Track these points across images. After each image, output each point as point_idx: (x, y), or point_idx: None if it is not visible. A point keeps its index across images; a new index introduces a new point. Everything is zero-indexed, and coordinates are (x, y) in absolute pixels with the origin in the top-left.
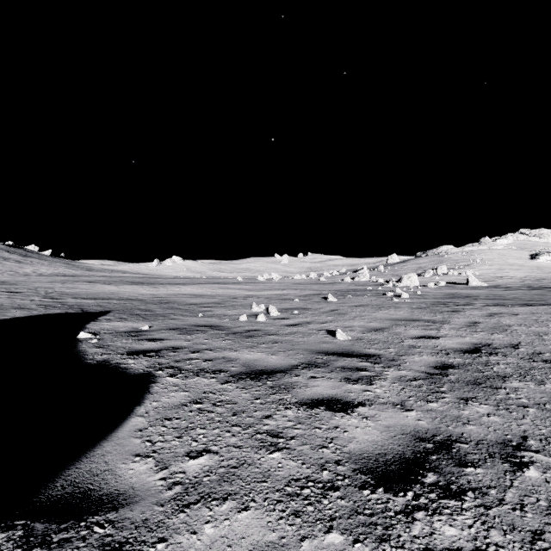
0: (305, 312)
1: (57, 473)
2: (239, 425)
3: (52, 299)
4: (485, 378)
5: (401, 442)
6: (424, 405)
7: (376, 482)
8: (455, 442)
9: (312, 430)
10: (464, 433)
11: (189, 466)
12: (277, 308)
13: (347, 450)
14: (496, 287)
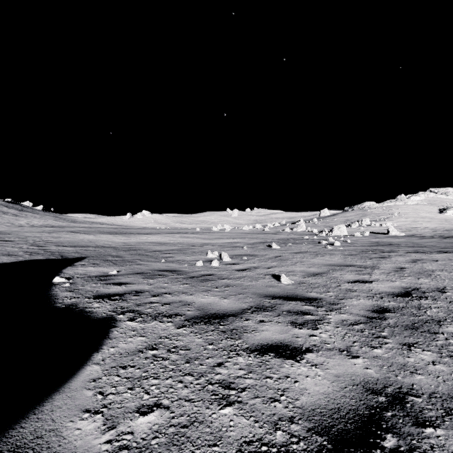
0: (252, 258)
1: None
2: (192, 374)
3: (37, 246)
4: (422, 322)
5: (353, 395)
6: (369, 352)
7: (333, 446)
8: (408, 396)
9: (264, 379)
10: (414, 384)
11: (138, 424)
12: (229, 255)
13: (299, 404)
14: (412, 237)
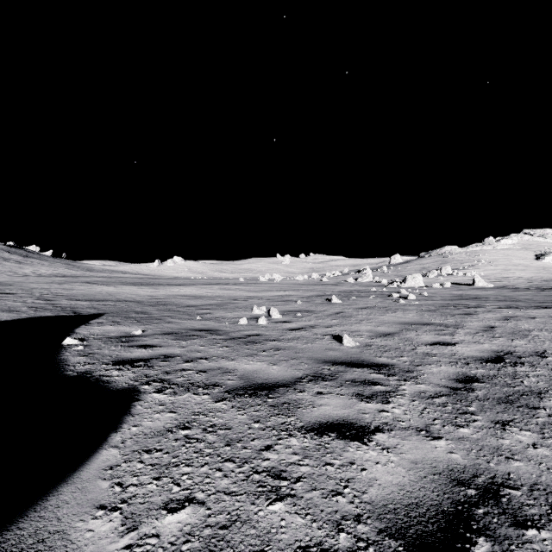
0: (308, 314)
1: None
2: (233, 460)
3: (45, 300)
4: (518, 394)
5: (435, 487)
6: (454, 432)
7: None
8: (503, 487)
9: (323, 467)
10: (511, 473)
11: (166, 524)
12: (279, 310)
13: (368, 499)
14: (503, 288)
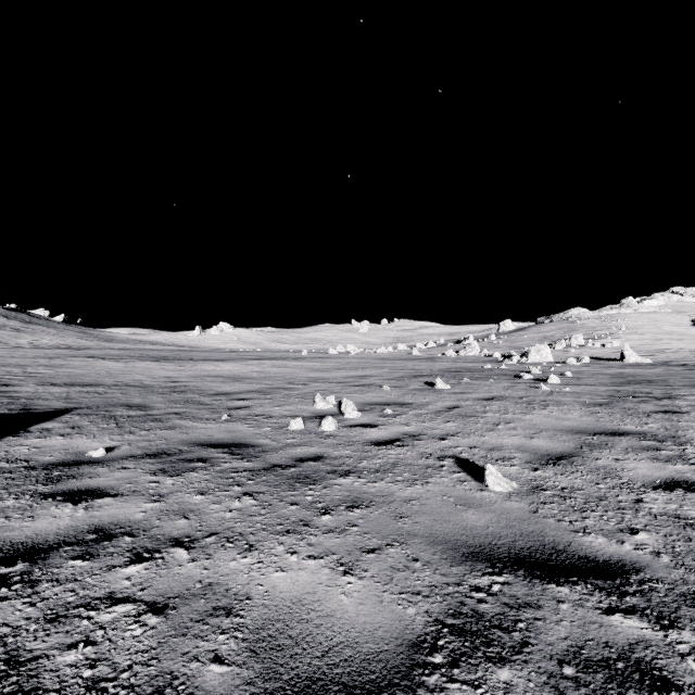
0: (403, 410)
1: None
2: None
3: None
4: None
5: None
6: None
7: None
8: None
9: None
10: None
11: None
12: (356, 403)
13: None
14: (668, 365)
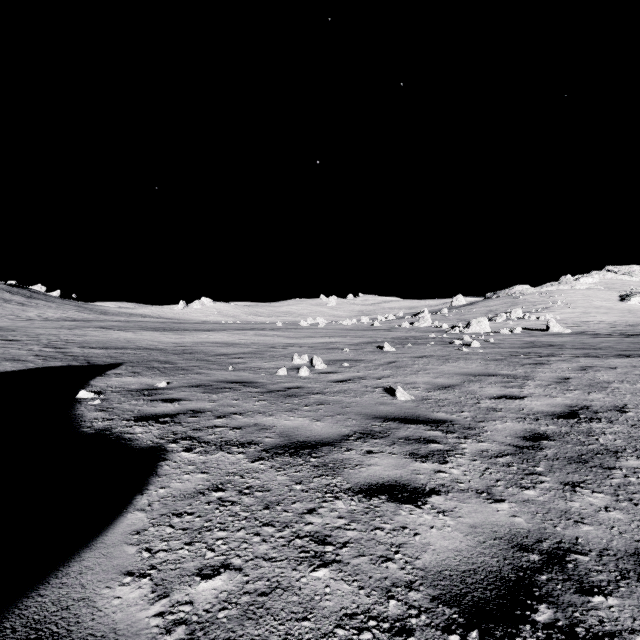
0: (356, 364)
1: (10, 605)
2: (272, 524)
3: (54, 348)
4: (592, 453)
5: (494, 552)
6: (518, 494)
7: (466, 620)
8: (570, 553)
9: (372, 531)
10: (579, 537)
11: (200, 591)
12: (323, 360)
13: (420, 565)
14: (582, 334)
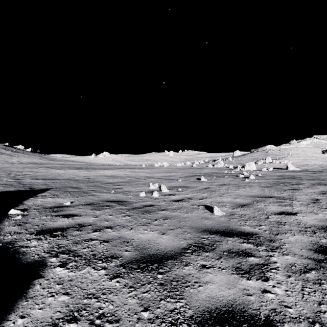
0: (186, 189)
1: None
2: None
3: (15, 179)
4: None
5: None
6: None
7: None
8: None
9: None
10: None
11: None
12: (167, 186)
13: None
14: (306, 171)
